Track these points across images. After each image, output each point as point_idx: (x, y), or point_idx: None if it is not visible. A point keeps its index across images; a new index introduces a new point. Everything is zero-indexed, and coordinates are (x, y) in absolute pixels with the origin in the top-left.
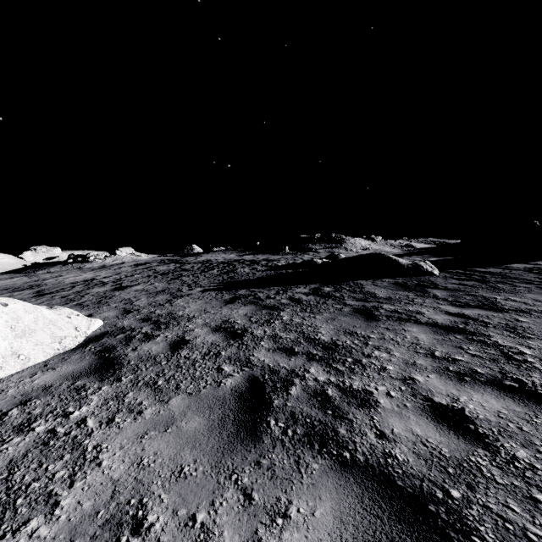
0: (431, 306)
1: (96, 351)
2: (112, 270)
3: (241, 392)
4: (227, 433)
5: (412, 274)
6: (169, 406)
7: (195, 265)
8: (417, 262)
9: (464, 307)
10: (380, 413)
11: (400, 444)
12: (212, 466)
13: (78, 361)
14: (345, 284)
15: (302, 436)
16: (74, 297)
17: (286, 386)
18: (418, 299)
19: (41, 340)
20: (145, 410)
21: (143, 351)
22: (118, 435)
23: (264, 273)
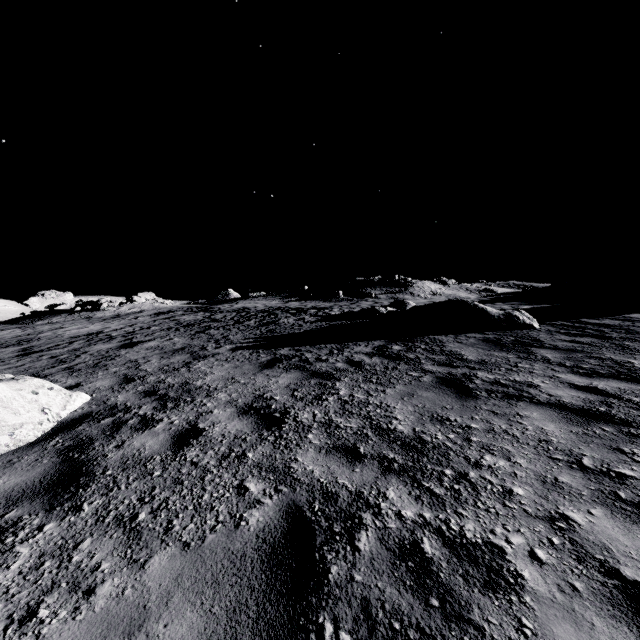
0: (545, 374)
1: (64, 447)
2: (126, 320)
3: (274, 543)
4: None
5: (505, 328)
6: (145, 575)
7: (228, 314)
8: (511, 312)
9: (593, 377)
10: (532, 609)
11: None
12: None
13: (29, 467)
14: (419, 340)
15: None
16: (67, 357)
17: (350, 530)
18: (523, 363)
19: None
20: (100, 585)
21: (132, 448)
22: None
23: (313, 324)
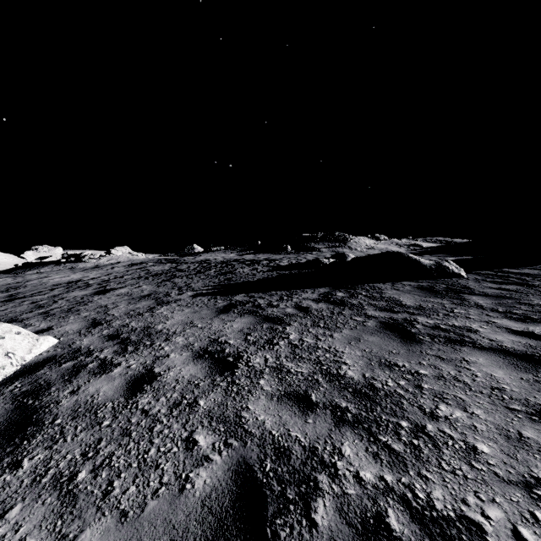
0: (481, 319)
1: (20, 392)
2: (103, 270)
3: (220, 514)
4: None
5: (436, 276)
6: None
7: (191, 265)
8: (441, 263)
9: (527, 322)
10: None
11: None
12: None
13: None
14: (360, 287)
15: None
16: (45, 303)
17: (305, 498)
18: (459, 309)
19: None
20: None
21: (86, 394)
22: None
23: (265, 274)
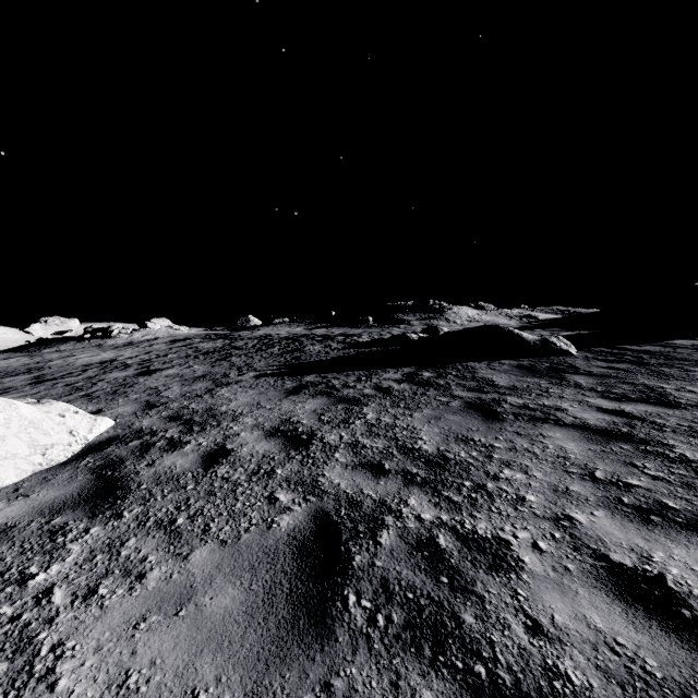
0: (575, 399)
1: (96, 466)
2: (140, 348)
3: (303, 540)
4: (277, 619)
5: (541, 354)
6: (189, 564)
7: (249, 341)
8: (548, 338)
9: (622, 401)
10: (528, 583)
11: (570, 648)
12: (247, 692)
13: (65, 483)
14: (451, 367)
15: (402, 628)
16: (83, 385)
17: (373, 530)
18: (555, 389)
19: (14, 450)
20: (149, 572)
21: (163, 466)
22: (96, 623)
23: (341, 352)
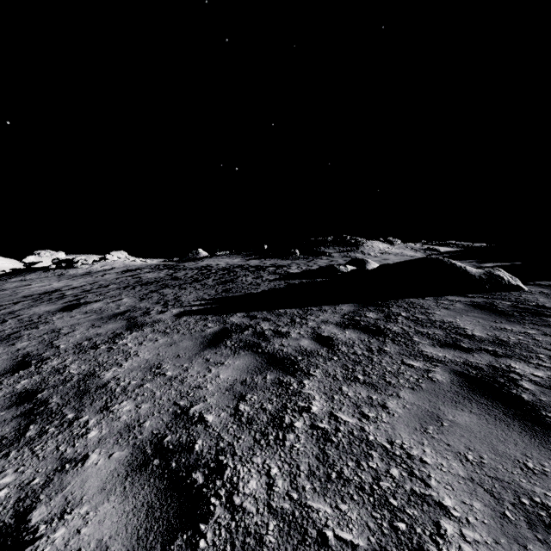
0: None
1: None
2: (92, 278)
3: None
4: None
5: (489, 289)
6: None
7: (190, 272)
8: (493, 271)
9: None
10: None
11: None
12: None
13: None
14: (395, 304)
15: None
16: None
17: None
18: None
19: None
20: None
21: None
22: None
23: (272, 283)
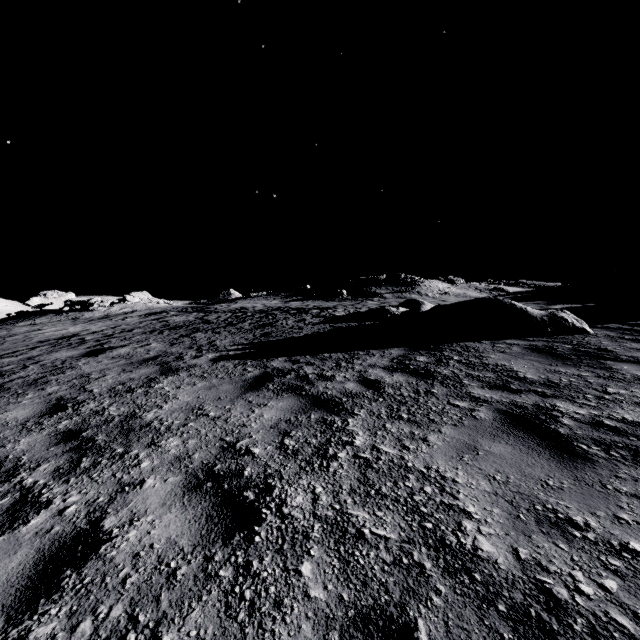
0: None
1: None
2: (111, 322)
3: None
4: None
5: (552, 332)
6: None
7: (222, 315)
8: (556, 313)
9: None
10: None
11: None
12: None
13: None
14: (448, 348)
15: None
16: (10, 369)
17: None
18: (614, 387)
19: None
20: None
21: None
22: None
23: (315, 327)
